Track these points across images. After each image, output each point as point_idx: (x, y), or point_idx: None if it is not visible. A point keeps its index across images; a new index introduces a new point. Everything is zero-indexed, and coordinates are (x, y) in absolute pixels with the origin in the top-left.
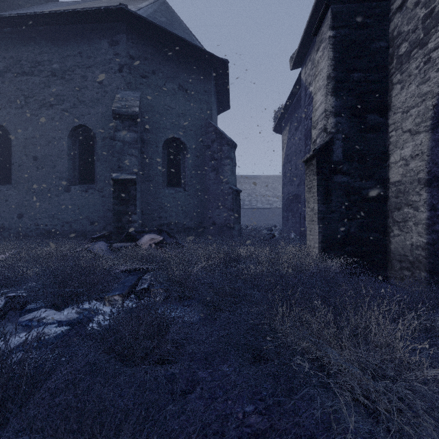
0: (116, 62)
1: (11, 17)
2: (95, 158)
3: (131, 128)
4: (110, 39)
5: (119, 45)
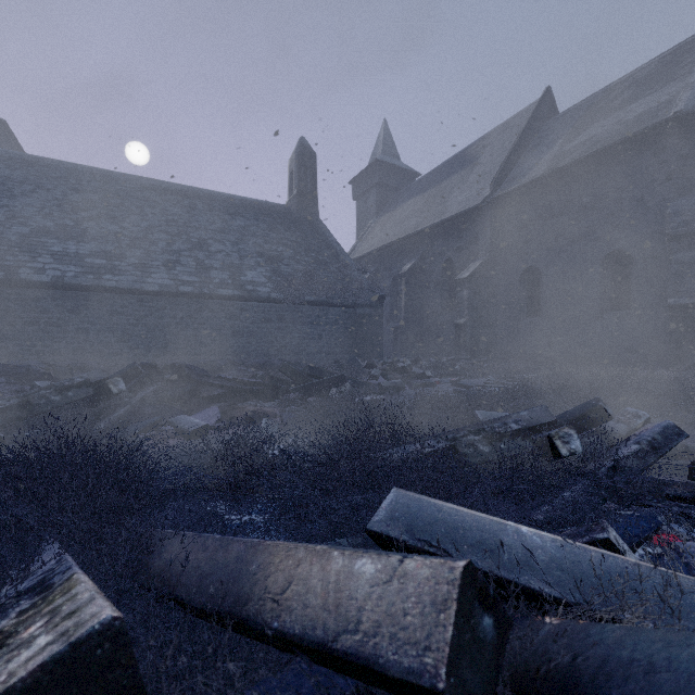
0: (662, 172)
1: (547, 174)
2: (631, 282)
3: (691, 246)
4: (653, 149)
5: (665, 151)
